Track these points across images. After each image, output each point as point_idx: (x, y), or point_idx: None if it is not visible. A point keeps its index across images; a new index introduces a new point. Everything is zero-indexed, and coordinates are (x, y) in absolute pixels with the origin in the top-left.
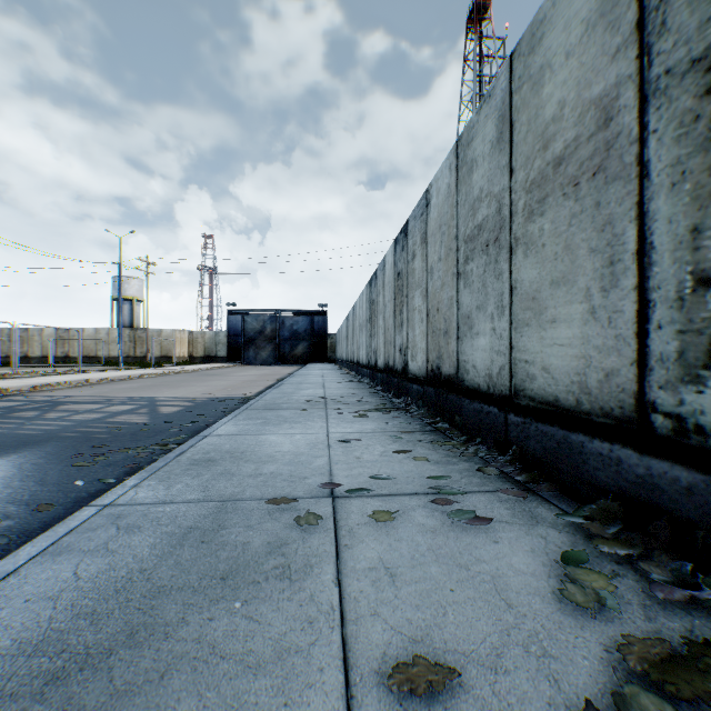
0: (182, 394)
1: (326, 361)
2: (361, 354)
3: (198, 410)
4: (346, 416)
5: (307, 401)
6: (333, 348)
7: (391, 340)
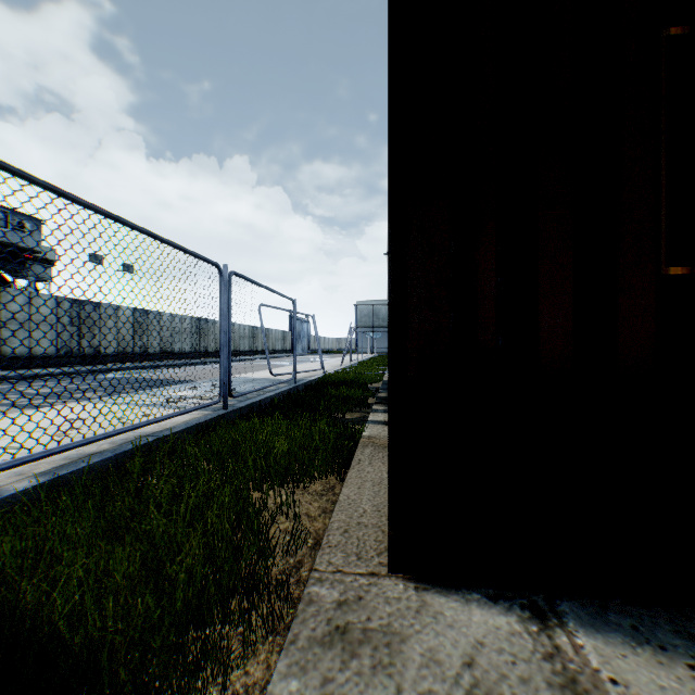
0: None
1: None
2: None
3: None
4: None
5: None
6: None
7: None
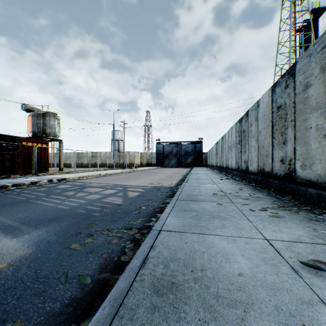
0: (138, 184)
1: (202, 166)
2: (230, 163)
3: (147, 195)
4: (257, 212)
5: (214, 195)
6: (206, 159)
7: (267, 154)
